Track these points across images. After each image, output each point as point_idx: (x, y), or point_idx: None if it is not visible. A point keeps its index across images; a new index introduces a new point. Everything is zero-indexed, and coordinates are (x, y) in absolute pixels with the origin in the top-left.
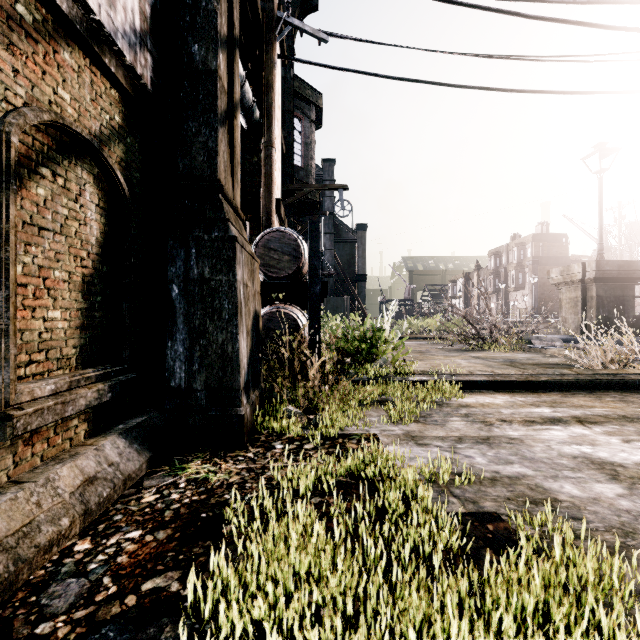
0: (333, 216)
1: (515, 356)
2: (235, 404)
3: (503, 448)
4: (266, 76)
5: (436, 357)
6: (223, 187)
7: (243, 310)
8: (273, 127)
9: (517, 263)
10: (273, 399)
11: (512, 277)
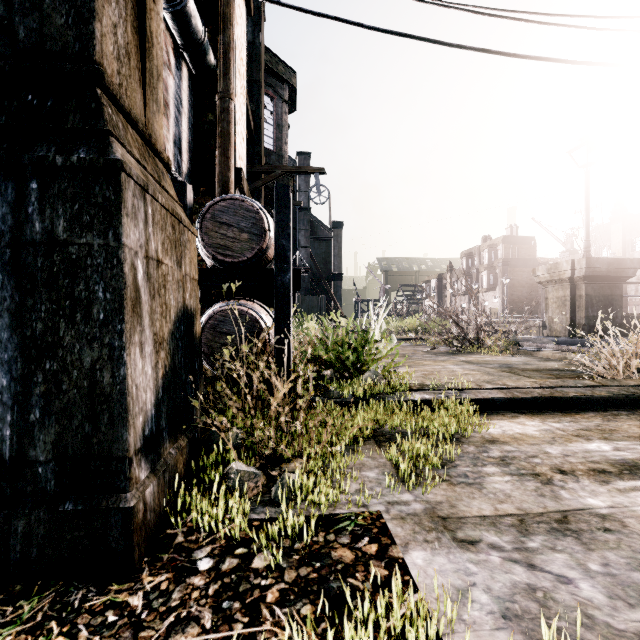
0: (308, 203)
1: (508, 360)
2: (116, 486)
3: (606, 547)
4: (222, 7)
5: (424, 362)
6: (103, 75)
7: (144, 304)
8: (231, 74)
9: (488, 264)
10: (214, 445)
11: (484, 278)
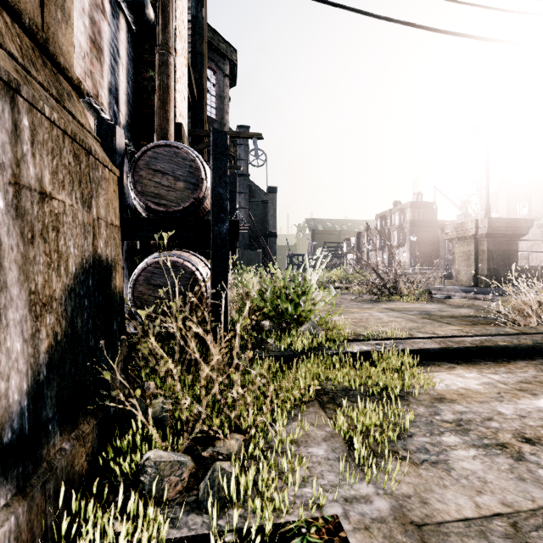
0: (247, 165)
1: (425, 307)
2: None
3: None
4: None
5: (352, 310)
6: None
7: (9, 250)
8: (170, 28)
9: (398, 225)
10: (133, 421)
11: (394, 236)
